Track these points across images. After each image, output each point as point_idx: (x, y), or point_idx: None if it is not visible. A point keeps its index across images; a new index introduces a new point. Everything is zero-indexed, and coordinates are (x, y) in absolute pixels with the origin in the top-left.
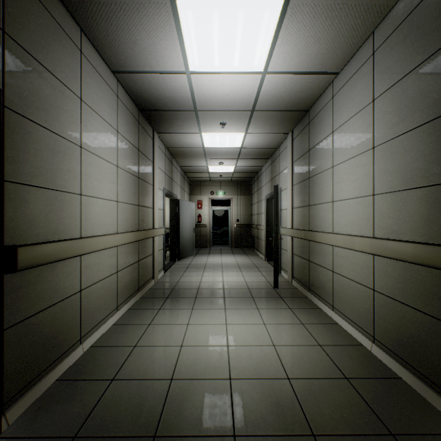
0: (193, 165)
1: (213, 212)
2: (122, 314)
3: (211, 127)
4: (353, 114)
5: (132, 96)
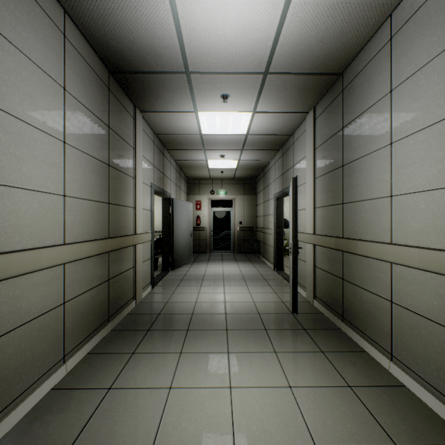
0: (190, 158)
1: (214, 214)
2: (75, 365)
3: (209, 101)
4: (443, 49)
5: (94, 45)
